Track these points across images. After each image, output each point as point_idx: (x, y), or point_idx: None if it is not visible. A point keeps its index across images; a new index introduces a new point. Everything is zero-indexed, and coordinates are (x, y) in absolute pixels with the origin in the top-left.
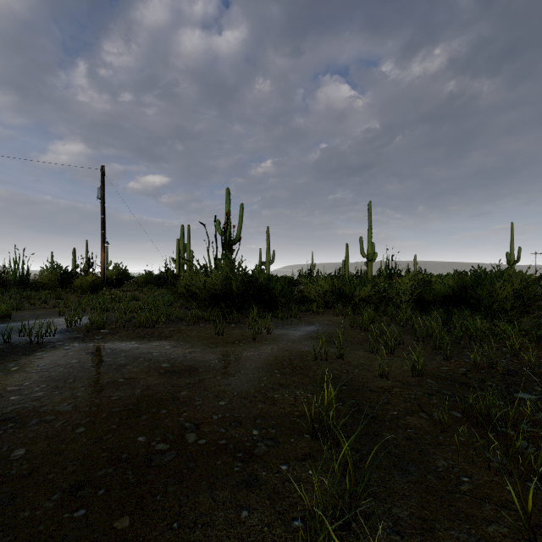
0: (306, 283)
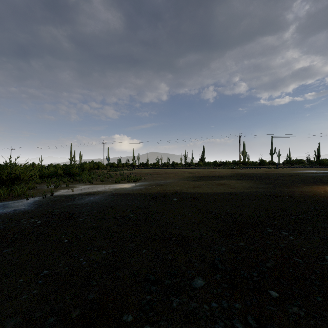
0: None
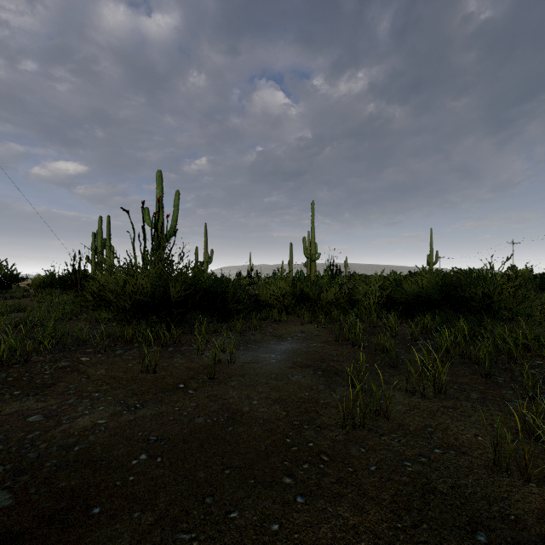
0: (247, 284)
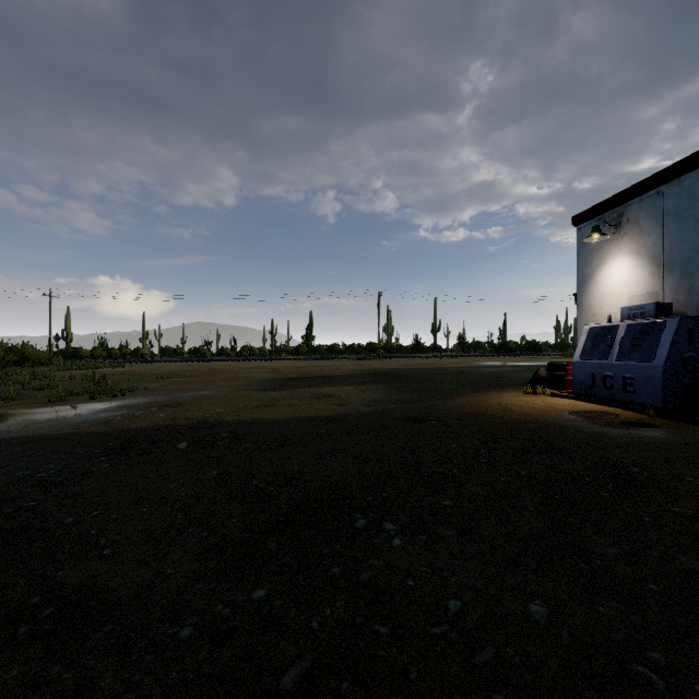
0: None
